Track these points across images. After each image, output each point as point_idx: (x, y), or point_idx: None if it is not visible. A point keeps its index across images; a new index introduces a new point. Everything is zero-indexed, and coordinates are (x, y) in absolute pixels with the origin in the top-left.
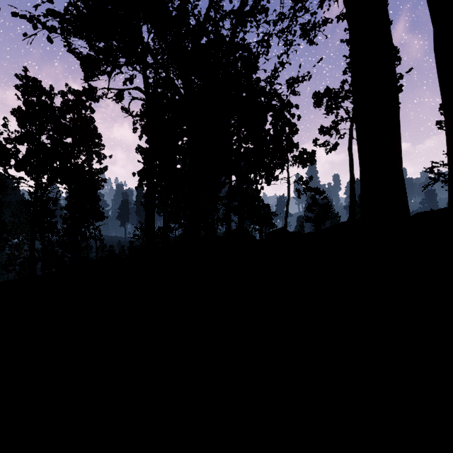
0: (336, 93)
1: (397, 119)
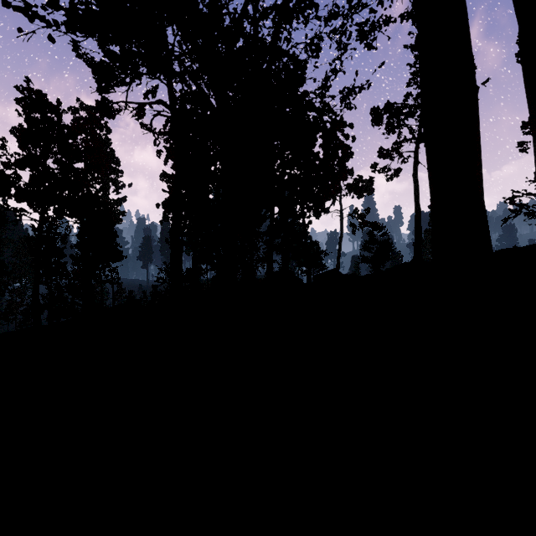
0: (399, 109)
1: (477, 135)
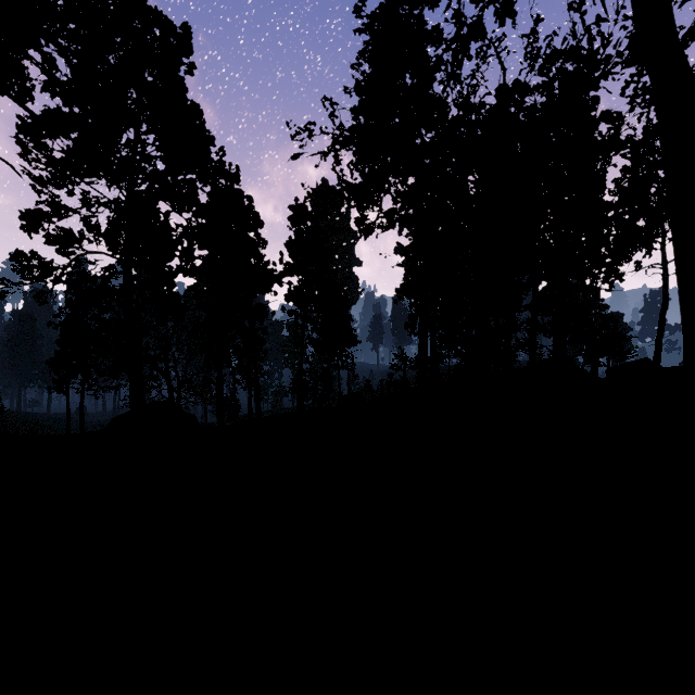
0: None
1: None
